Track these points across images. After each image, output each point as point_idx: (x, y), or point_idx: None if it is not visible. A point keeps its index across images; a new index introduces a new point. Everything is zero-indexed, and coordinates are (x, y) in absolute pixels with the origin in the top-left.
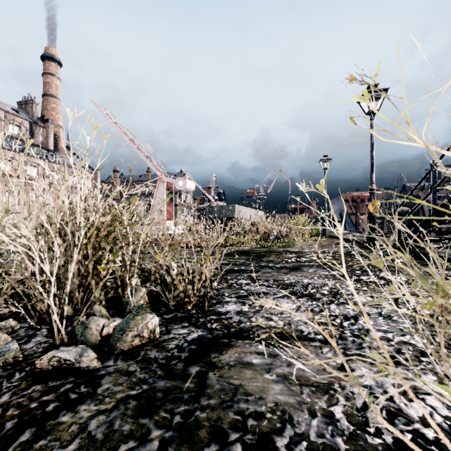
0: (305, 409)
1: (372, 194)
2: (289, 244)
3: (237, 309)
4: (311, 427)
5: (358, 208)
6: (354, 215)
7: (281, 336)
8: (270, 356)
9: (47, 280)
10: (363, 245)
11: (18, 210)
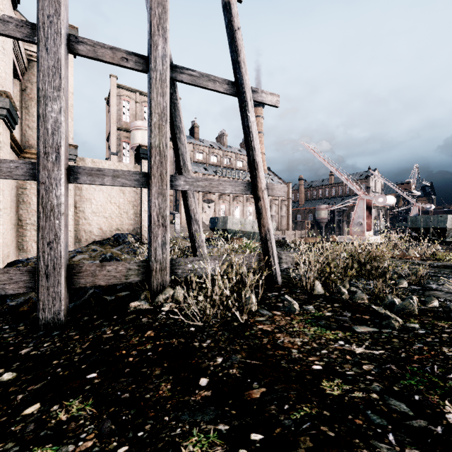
0: (450, 298)
1: None
2: None
3: (436, 286)
4: (450, 299)
5: None
6: None
7: (451, 293)
8: (445, 294)
9: (375, 268)
10: None
11: None
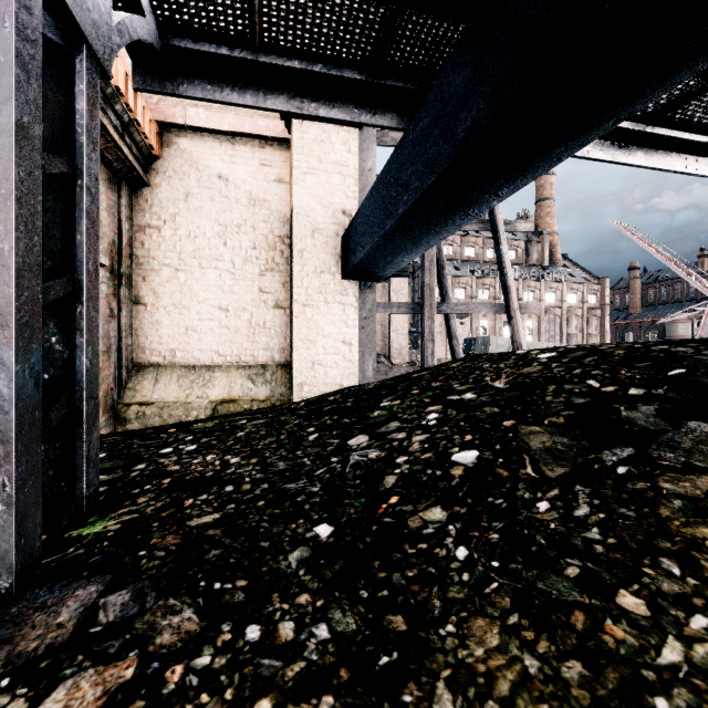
0: None
1: None
2: None
3: None
4: None
5: None
6: None
7: None
8: None
9: None
10: None
11: (539, 345)
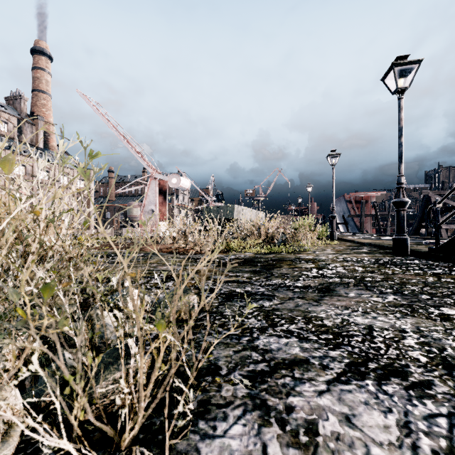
0: None
1: (400, 188)
2: (299, 249)
3: (250, 446)
4: None
5: (362, 209)
6: (359, 216)
7: None
8: None
9: None
10: (386, 250)
11: None
